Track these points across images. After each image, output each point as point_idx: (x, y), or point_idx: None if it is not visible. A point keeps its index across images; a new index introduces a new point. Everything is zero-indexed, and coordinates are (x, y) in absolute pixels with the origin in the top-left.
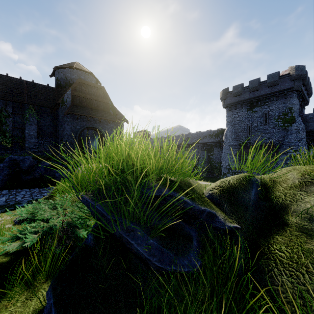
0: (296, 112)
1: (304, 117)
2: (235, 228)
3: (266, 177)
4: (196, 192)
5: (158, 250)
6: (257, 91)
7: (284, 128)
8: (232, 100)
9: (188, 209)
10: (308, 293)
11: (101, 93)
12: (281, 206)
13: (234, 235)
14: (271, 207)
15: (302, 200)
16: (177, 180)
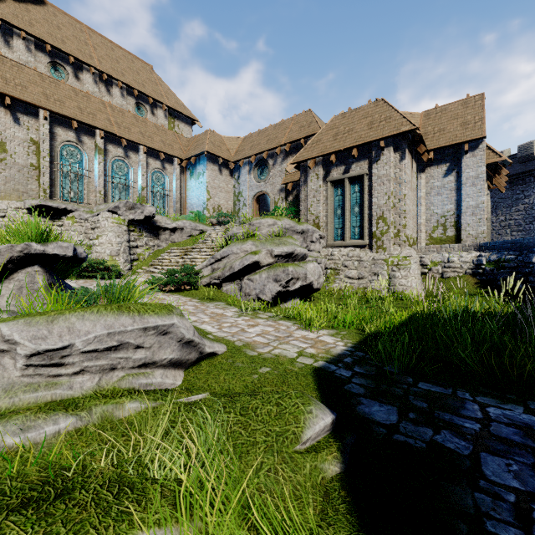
0: None
1: None
2: None
3: None
4: None
5: None
6: None
7: None
8: None
9: None
10: None
11: None
12: None
13: None
14: None
15: None
16: None
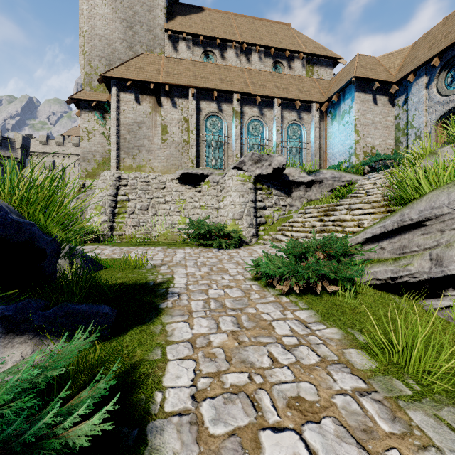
0: None
1: None
2: None
3: None
4: None
5: None
6: None
7: None
8: None
9: None
10: None
11: None
12: None
13: None
14: None
15: None
16: None
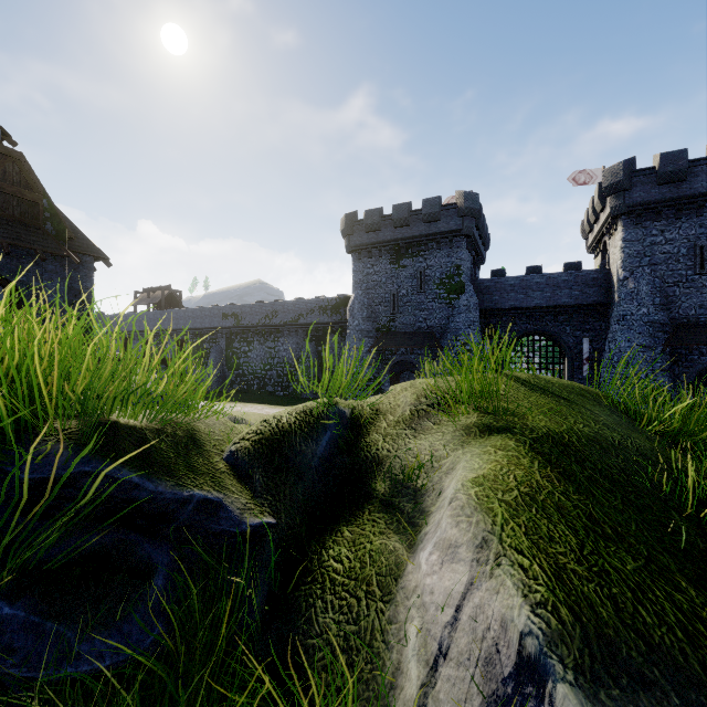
0: (466, 274)
1: (478, 285)
2: (263, 526)
3: (367, 403)
4: (198, 450)
5: (27, 633)
6: (407, 228)
7: (449, 302)
8: (363, 239)
9: (145, 502)
10: (358, 638)
11: (12, 171)
12: (373, 462)
13: (260, 543)
14: (355, 466)
15: (405, 447)
16: (151, 426)
